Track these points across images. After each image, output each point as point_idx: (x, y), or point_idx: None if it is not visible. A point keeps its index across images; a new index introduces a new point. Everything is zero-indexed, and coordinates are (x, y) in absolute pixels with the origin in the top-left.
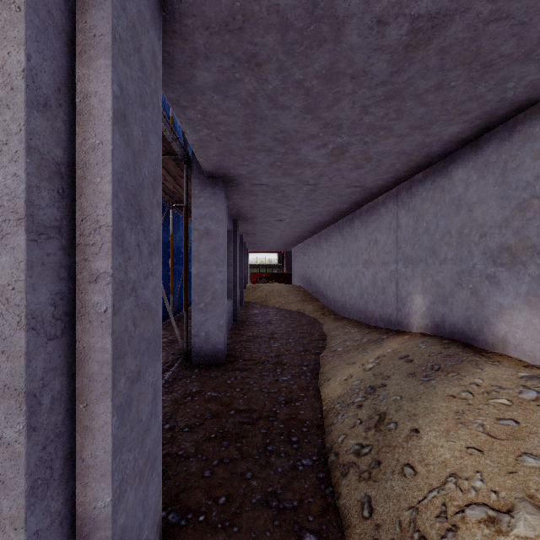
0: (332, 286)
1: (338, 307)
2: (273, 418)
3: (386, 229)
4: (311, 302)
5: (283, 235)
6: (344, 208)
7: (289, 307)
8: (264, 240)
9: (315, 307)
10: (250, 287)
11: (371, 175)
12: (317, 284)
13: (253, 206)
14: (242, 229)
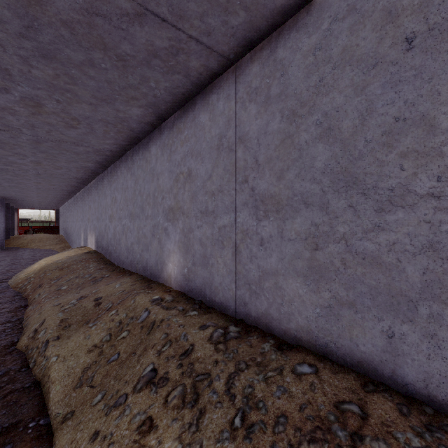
0: (71, 233)
1: (72, 244)
2: (1, 272)
3: (79, 207)
4: (62, 244)
5: (42, 201)
6: (67, 194)
7: (44, 248)
8: (28, 202)
9: (62, 246)
10: (14, 237)
11: (63, 187)
12: (67, 233)
13: (5, 189)
14: (2, 196)
